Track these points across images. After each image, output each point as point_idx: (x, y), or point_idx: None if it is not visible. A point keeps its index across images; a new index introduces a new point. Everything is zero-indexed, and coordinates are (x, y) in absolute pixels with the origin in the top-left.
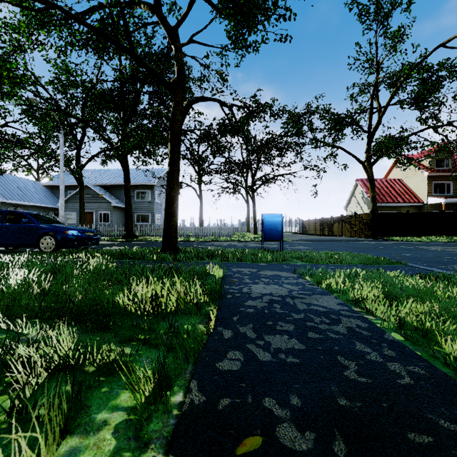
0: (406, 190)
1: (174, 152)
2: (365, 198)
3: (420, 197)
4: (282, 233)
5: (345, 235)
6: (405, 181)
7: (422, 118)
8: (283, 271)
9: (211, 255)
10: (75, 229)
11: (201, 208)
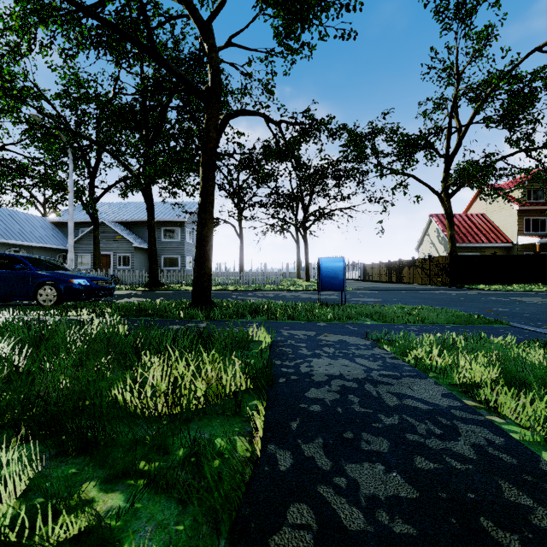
0: (491, 227)
1: (207, 179)
2: (442, 238)
3: (509, 236)
4: (344, 282)
5: (417, 282)
6: (490, 216)
7: (512, 140)
8: (351, 335)
9: (254, 311)
10: (82, 277)
11: (241, 250)
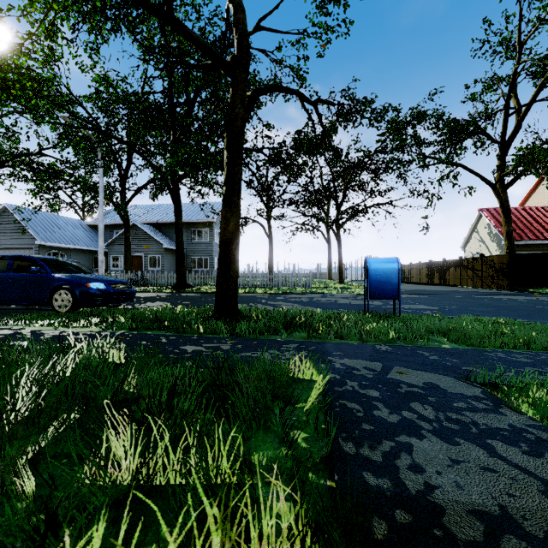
0: None
1: (232, 164)
2: (494, 234)
3: None
4: (398, 287)
5: (466, 284)
6: None
7: None
8: (437, 372)
9: (289, 324)
10: (99, 280)
11: (270, 250)
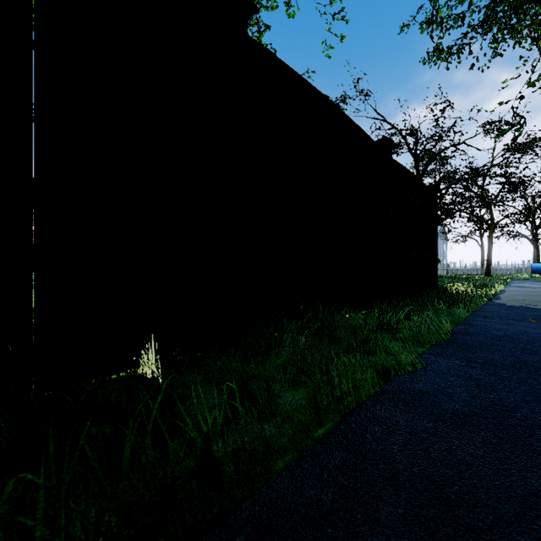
0: None
1: (490, 245)
2: None
3: None
4: None
5: None
6: None
7: None
8: None
9: None
10: None
11: (482, 255)
